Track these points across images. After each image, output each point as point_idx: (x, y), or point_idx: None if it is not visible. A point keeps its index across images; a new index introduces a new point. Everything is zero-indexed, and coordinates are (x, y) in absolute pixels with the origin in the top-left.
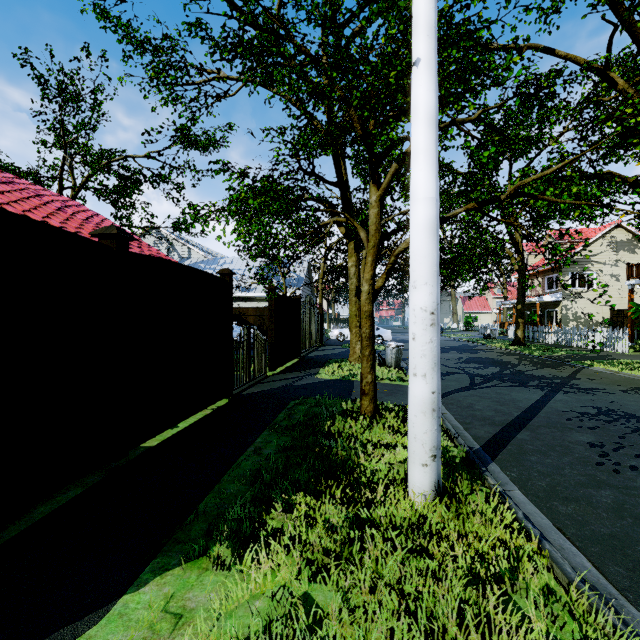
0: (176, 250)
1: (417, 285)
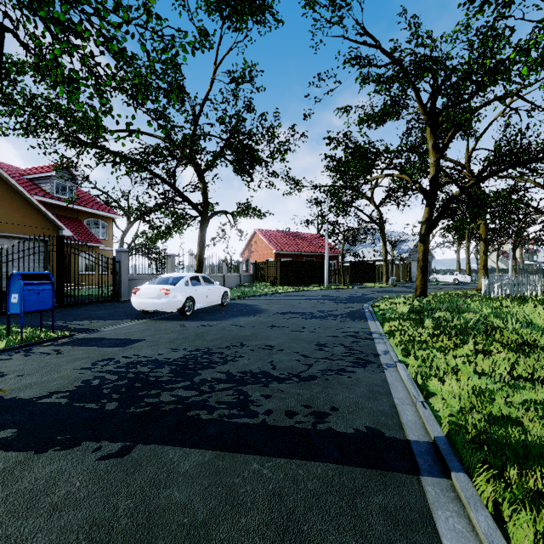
0: (361, 238)
1: (325, 265)
